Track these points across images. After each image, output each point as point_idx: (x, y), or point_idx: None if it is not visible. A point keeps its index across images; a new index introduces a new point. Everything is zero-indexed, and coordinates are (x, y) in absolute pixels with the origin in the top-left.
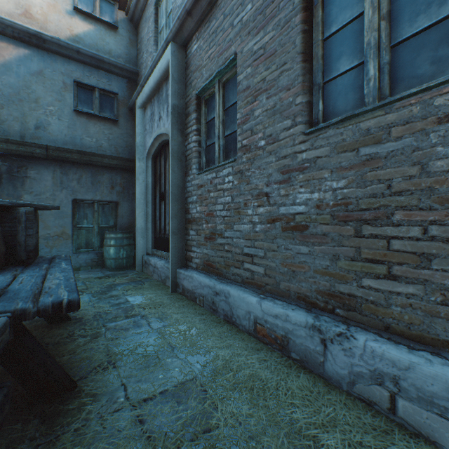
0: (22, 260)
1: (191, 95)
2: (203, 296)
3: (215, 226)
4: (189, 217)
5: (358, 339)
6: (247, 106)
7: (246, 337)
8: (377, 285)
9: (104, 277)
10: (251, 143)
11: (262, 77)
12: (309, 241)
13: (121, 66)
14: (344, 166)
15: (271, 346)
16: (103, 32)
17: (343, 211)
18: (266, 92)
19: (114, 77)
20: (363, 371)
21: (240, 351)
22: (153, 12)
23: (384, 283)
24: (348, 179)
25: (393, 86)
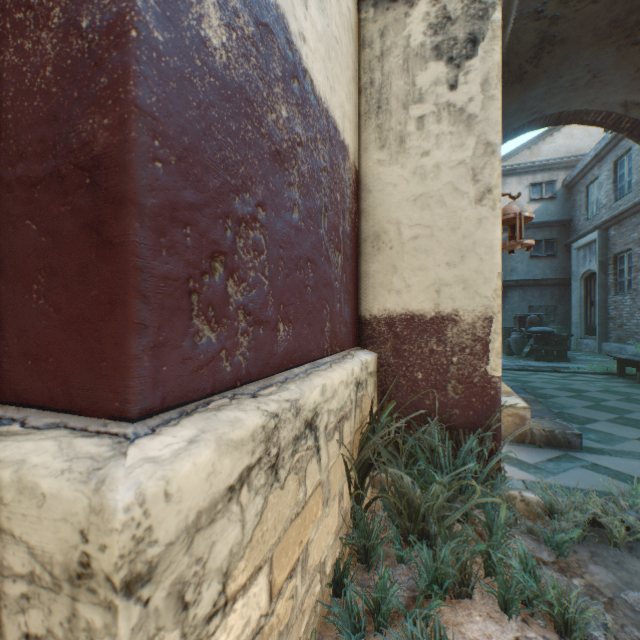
0: None
1: (609, 255)
2: (614, 352)
3: (621, 321)
4: (609, 316)
5: None
6: (634, 273)
7: None
8: None
9: None
10: (636, 288)
11: (639, 264)
12: None
13: (558, 221)
14: None
15: None
16: (545, 204)
17: None
18: None
19: (553, 228)
20: None
21: None
22: (584, 191)
23: None
24: None
25: None
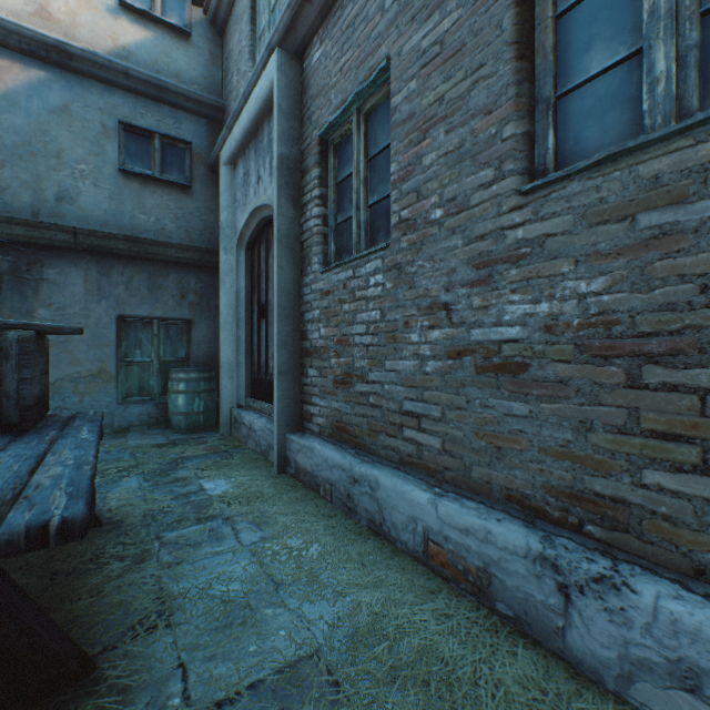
0: (12, 424)
1: (310, 138)
2: (332, 483)
3: (351, 361)
4: (308, 345)
5: (641, 594)
6: (409, 150)
7: (409, 565)
8: (676, 484)
9: (168, 444)
10: (417, 215)
11: (437, 95)
12: (529, 393)
13: (197, 97)
14: (604, 251)
15: (457, 586)
16: (167, 42)
17: (601, 337)
18: (445, 121)
19: (185, 116)
20: (653, 658)
21: (399, 595)
22: (249, 5)
23: (694, 481)
24: (612, 275)
25: (705, 91)
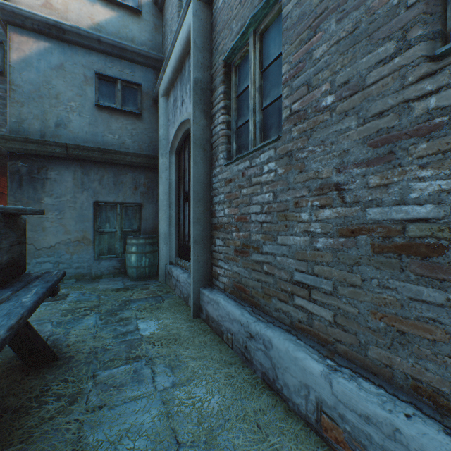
0: None
1: (217, 64)
2: (232, 334)
3: (248, 235)
4: (215, 221)
5: None
6: (299, 49)
7: (302, 432)
8: None
9: (123, 289)
10: (307, 105)
11: None
12: (446, 279)
13: (145, 53)
14: None
15: None
16: (126, 18)
17: None
18: (336, 10)
19: (138, 67)
20: None
21: None
22: None
23: None
24: None
25: None
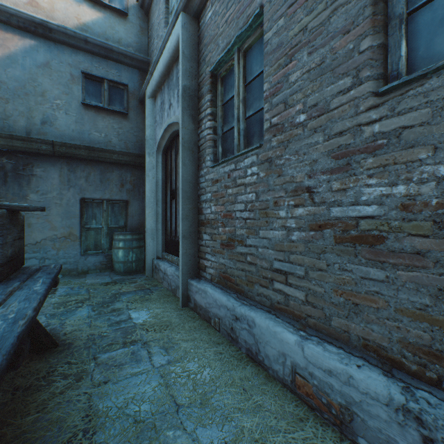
0: None
1: (204, 74)
2: (219, 318)
3: (233, 230)
4: (202, 218)
5: None
6: (278, 72)
7: (280, 391)
8: None
9: (111, 283)
10: (284, 120)
11: (301, 26)
12: (385, 261)
13: (131, 55)
14: None
15: (321, 415)
16: (112, 20)
17: None
18: (307, 45)
19: (124, 68)
20: None
21: (274, 422)
22: None
23: None
24: None
25: None
